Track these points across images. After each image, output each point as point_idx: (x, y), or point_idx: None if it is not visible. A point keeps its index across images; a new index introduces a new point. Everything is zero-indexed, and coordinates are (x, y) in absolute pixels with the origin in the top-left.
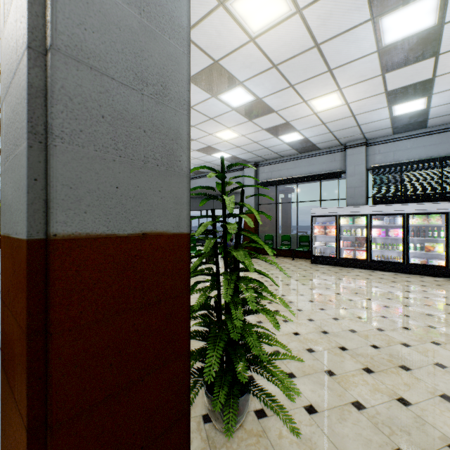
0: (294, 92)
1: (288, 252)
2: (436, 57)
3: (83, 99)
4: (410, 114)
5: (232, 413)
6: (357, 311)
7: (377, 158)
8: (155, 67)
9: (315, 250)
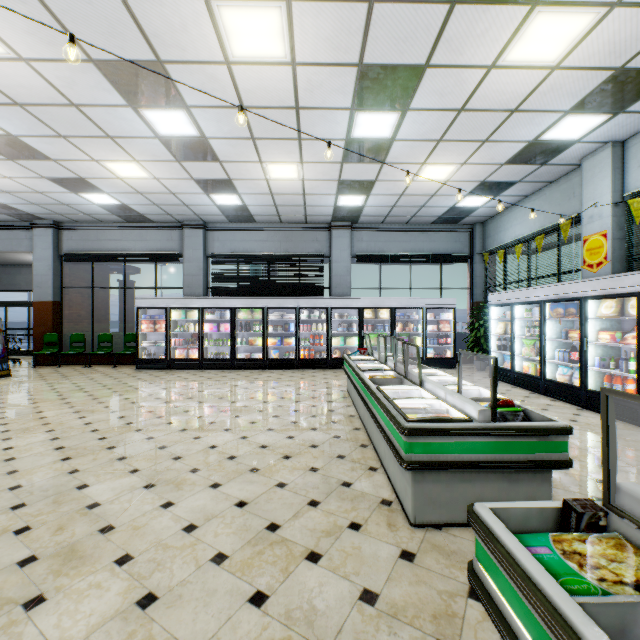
0: (71, 145)
1: (112, 358)
2: (220, 163)
3: None
4: (233, 207)
5: None
6: (128, 411)
7: (217, 245)
8: None
9: (145, 352)
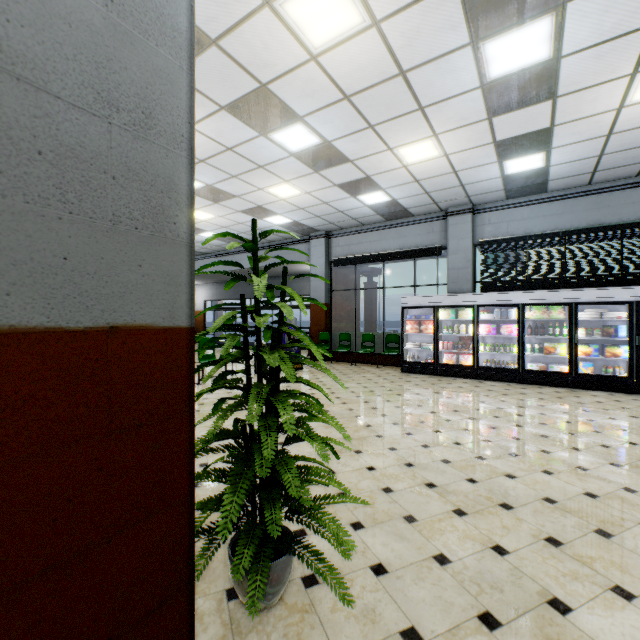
0: (375, 135)
1: (372, 358)
2: (553, 100)
3: (4, 125)
4: (526, 174)
5: (260, 582)
6: (455, 434)
7: (487, 230)
8: (132, 86)
9: (407, 354)
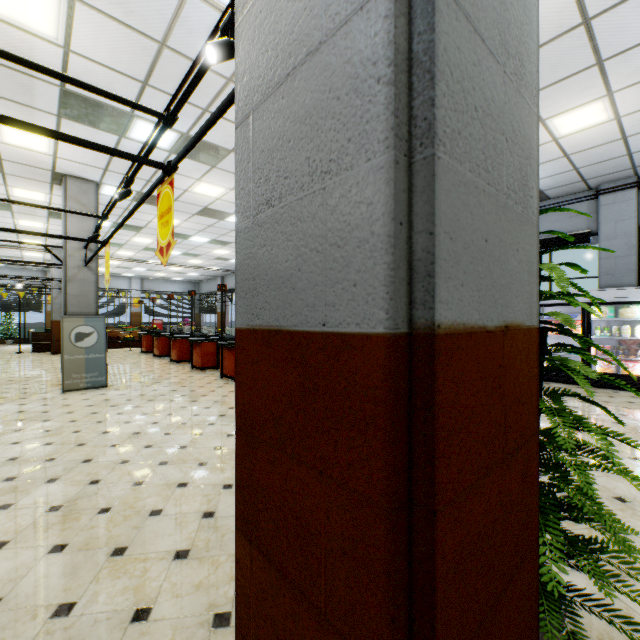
0: None
1: None
2: None
3: (459, 74)
4: None
5: None
6: None
7: None
8: (513, 26)
9: None
